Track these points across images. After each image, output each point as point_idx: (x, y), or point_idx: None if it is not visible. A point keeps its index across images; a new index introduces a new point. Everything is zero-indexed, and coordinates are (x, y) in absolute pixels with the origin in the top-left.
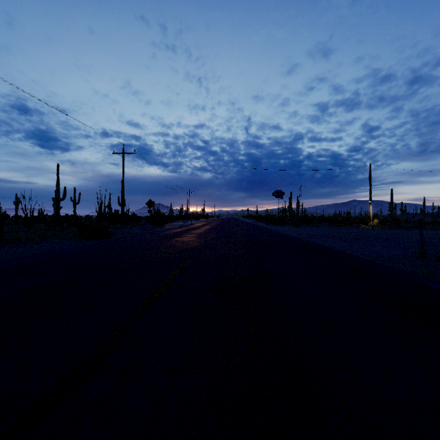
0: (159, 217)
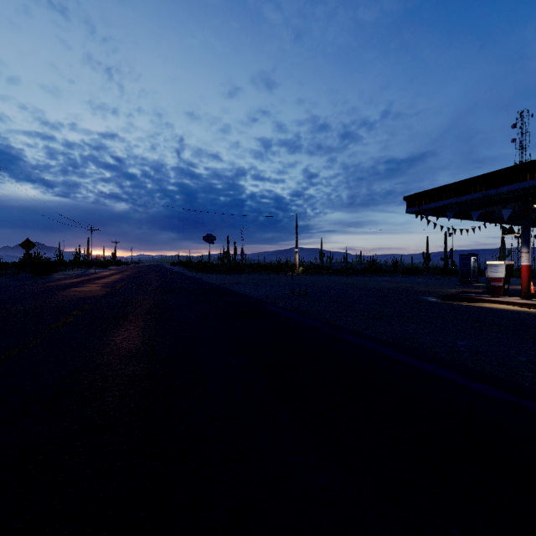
0: (42, 264)
